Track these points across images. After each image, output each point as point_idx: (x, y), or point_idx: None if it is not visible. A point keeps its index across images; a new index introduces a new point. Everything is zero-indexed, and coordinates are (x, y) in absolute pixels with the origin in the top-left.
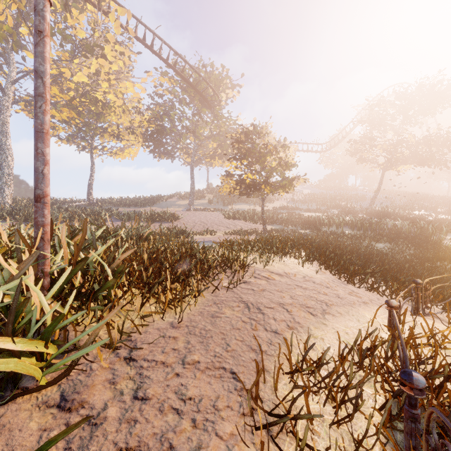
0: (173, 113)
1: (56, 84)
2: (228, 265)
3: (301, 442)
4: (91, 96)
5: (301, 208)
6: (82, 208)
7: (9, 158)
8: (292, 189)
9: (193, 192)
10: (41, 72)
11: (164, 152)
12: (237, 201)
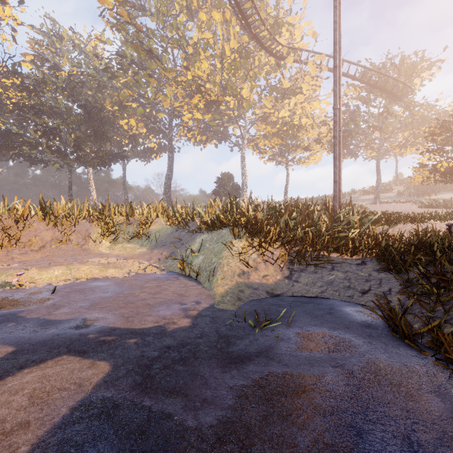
0: (358, 118)
1: (265, 121)
2: (414, 220)
3: (426, 230)
4: (290, 124)
5: None
6: None
7: (246, 178)
8: None
9: (379, 185)
10: (340, 153)
11: (348, 153)
12: (438, 191)
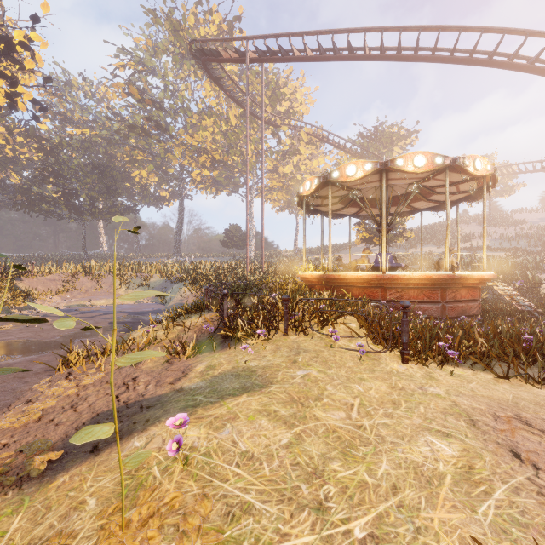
0: None
1: (276, 172)
2: None
3: None
4: (294, 180)
5: (494, 248)
6: (289, 257)
7: (253, 229)
8: (401, 239)
9: None
10: (262, 237)
11: None
12: (423, 244)
